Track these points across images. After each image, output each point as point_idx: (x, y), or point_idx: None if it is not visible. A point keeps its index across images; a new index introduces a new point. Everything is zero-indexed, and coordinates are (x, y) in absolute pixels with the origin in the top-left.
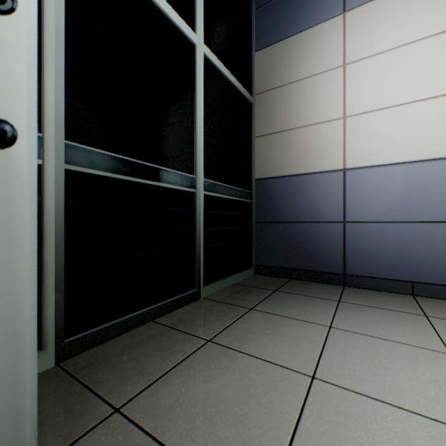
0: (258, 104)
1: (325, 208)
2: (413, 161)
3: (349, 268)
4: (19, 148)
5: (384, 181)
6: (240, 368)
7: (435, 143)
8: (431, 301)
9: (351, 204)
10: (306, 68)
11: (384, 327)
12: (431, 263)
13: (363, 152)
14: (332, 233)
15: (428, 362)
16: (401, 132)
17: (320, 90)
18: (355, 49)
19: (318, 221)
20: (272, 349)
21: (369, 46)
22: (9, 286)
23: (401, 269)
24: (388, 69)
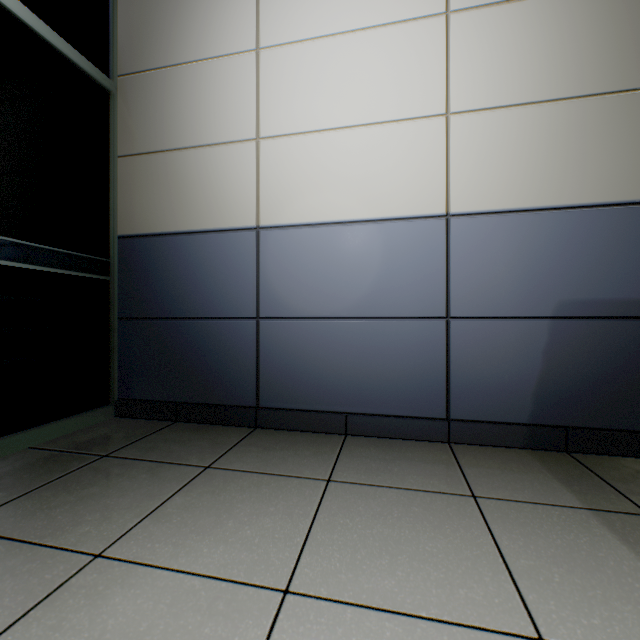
0: (125, 95)
1: (230, 293)
2: (348, 221)
3: (265, 397)
4: None
5: (312, 251)
6: None
7: (375, 196)
8: (364, 444)
9: (268, 288)
10: (202, 43)
11: (223, 531)
12: (370, 381)
13: (284, 202)
14: (240, 338)
15: (214, 639)
16: (334, 174)
17: (223, 87)
18: (274, 26)
19: (221, 316)
20: None
21: (292, 25)
22: None
23: (333, 393)
24: (317, 68)
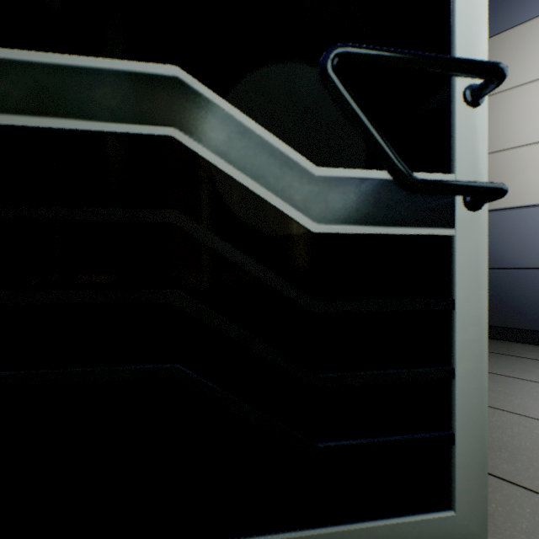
0: None
1: (529, 250)
2: None
3: None
4: (483, 210)
5: None
6: (514, 423)
7: None
8: None
9: None
10: None
11: None
12: None
13: None
14: None
15: None
16: None
17: (521, 106)
18: None
19: (519, 267)
20: (533, 409)
21: None
22: (478, 318)
23: None
24: None
